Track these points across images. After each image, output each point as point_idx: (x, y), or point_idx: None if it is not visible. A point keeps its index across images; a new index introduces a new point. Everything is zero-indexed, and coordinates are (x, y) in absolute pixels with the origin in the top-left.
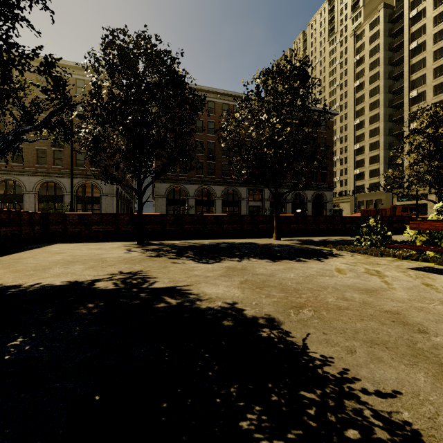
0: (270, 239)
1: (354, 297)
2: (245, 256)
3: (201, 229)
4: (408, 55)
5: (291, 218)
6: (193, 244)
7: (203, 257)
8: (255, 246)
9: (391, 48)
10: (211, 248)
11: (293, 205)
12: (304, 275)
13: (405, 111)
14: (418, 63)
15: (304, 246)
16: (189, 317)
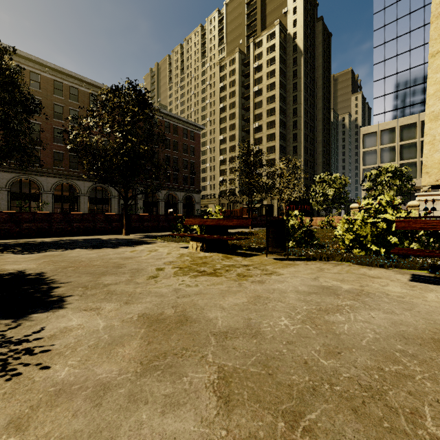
0: (122, 235)
1: (113, 261)
2: (74, 248)
3: (45, 227)
4: (253, 94)
5: (145, 217)
6: (29, 242)
7: (28, 251)
8: (95, 241)
9: (243, 86)
10: (47, 244)
11: (166, 205)
12: (102, 255)
13: (251, 137)
14: (259, 103)
15: (140, 239)
16: None
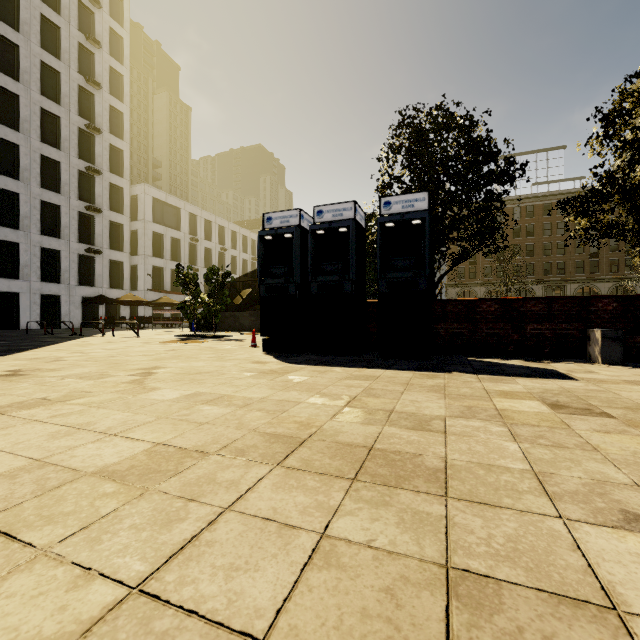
0: None
1: None
2: None
3: None
4: None
5: None
6: None
7: None
8: None
9: None
10: None
11: None
12: None
13: None
14: None
15: None
16: None
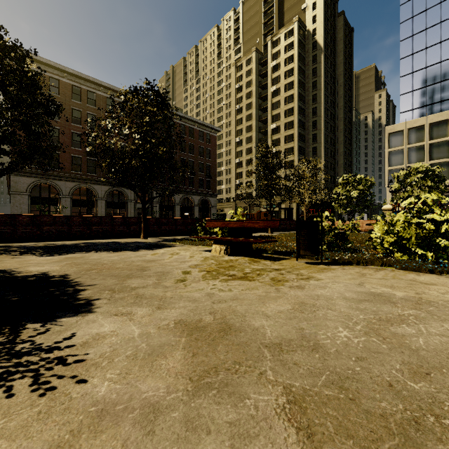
0: (140, 238)
1: (136, 264)
2: (94, 250)
3: (65, 230)
4: (270, 94)
5: (162, 220)
6: (50, 245)
7: (49, 253)
8: (115, 244)
9: (260, 86)
10: (67, 246)
11: (181, 209)
12: (124, 257)
13: (269, 138)
14: (276, 103)
15: (159, 242)
16: (3, 279)
